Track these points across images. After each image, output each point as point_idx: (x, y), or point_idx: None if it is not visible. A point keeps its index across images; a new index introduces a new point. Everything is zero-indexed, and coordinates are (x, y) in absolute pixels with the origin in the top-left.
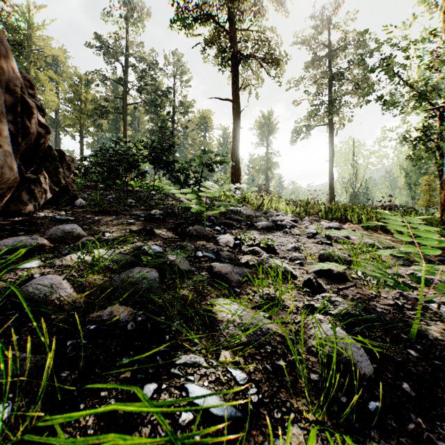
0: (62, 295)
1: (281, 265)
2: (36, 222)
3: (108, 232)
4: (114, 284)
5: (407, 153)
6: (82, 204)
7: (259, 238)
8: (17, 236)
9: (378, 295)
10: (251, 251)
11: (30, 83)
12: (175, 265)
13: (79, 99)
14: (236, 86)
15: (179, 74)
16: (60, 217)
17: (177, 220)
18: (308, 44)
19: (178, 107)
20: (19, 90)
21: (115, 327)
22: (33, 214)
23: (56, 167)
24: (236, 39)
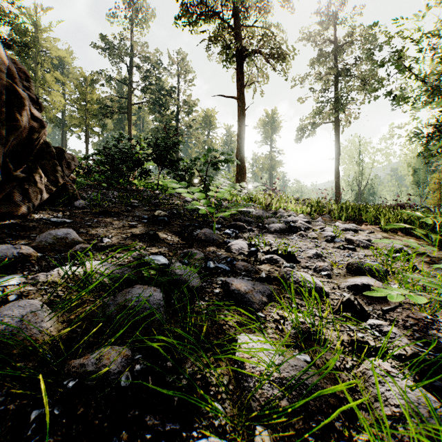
0: (36, 331)
1: (309, 279)
2: (28, 225)
3: (106, 237)
4: (107, 310)
5: (414, 150)
6: (81, 204)
7: (274, 243)
8: (2, 242)
9: (435, 320)
10: (268, 259)
11: (26, 75)
12: (183, 281)
13: (85, 100)
14: (241, 83)
15: (183, 73)
16: (56, 220)
17: (183, 222)
18: (313, 40)
19: (182, 106)
20: (5, 77)
21: (104, 381)
22: (27, 216)
23: (54, 165)
24: (241, 36)
